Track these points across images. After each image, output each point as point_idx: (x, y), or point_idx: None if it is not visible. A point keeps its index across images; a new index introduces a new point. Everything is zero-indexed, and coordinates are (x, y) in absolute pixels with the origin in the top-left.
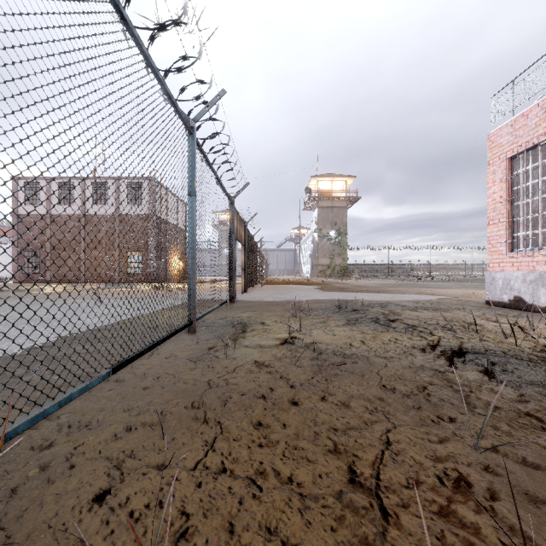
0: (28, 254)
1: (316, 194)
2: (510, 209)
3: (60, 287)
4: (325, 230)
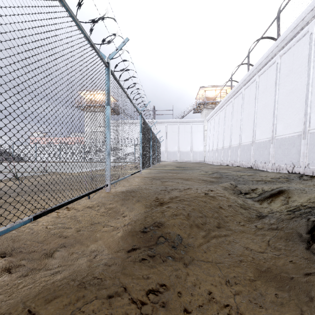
0: None
1: None
2: None
3: None
4: None
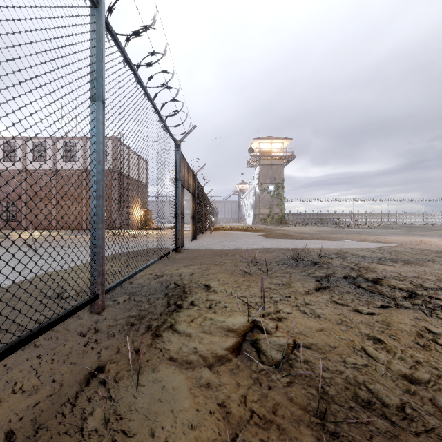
0: (6, 204)
1: (258, 153)
2: None
3: (27, 233)
4: (265, 185)
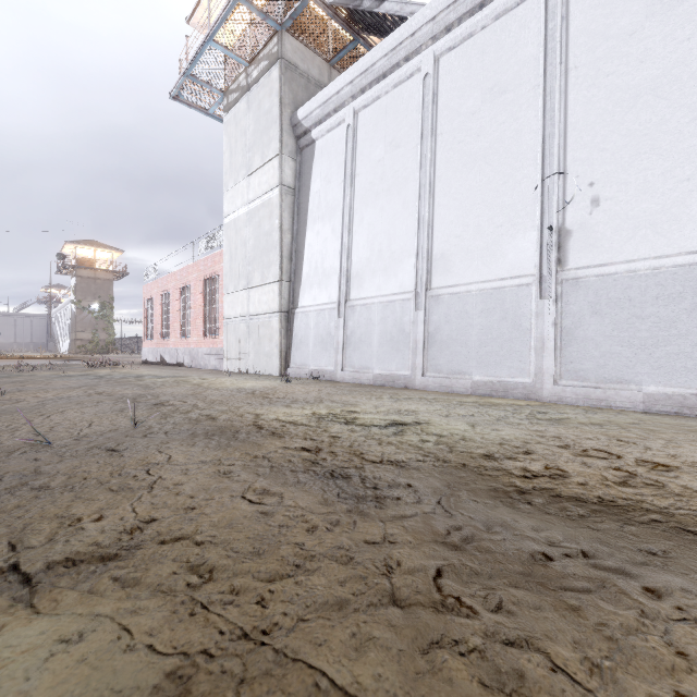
0: None
1: (75, 260)
2: (147, 321)
3: None
4: (86, 302)
